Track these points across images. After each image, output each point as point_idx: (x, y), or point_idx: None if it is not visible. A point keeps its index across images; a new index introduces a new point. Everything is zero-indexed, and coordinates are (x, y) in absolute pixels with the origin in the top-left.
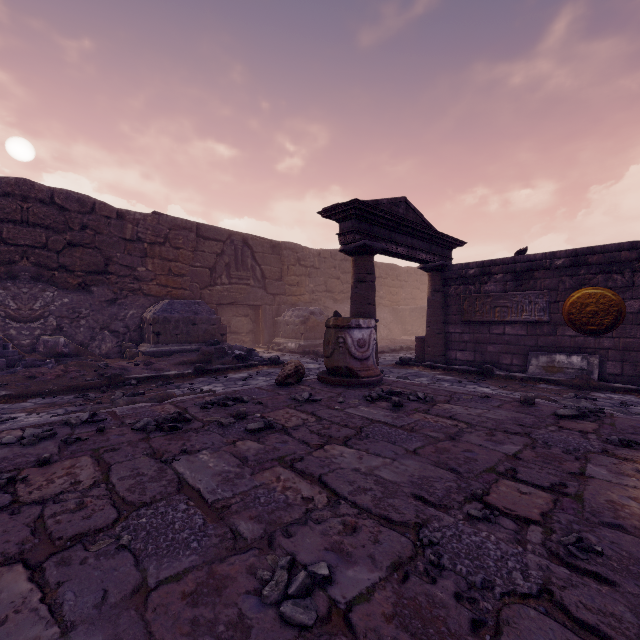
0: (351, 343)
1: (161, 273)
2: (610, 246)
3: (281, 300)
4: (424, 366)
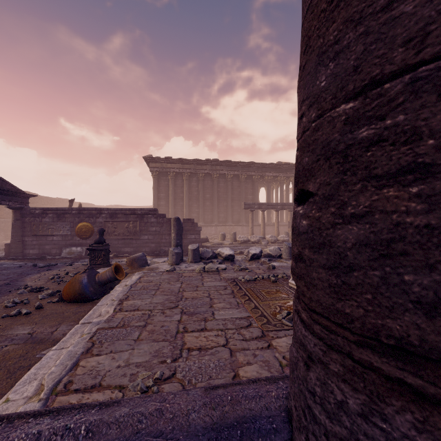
0: None
1: None
2: (90, 208)
3: None
4: (9, 259)
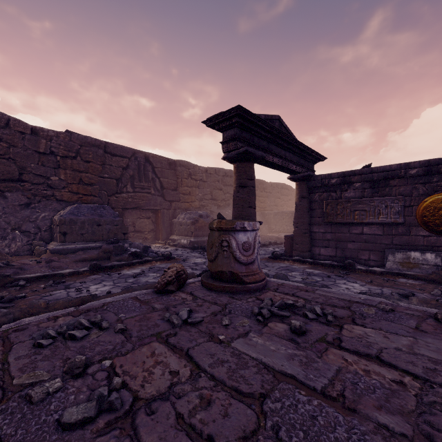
0: (236, 247)
1: (72, 182)
2: None
3: (176, 206)
4: (293, 260)
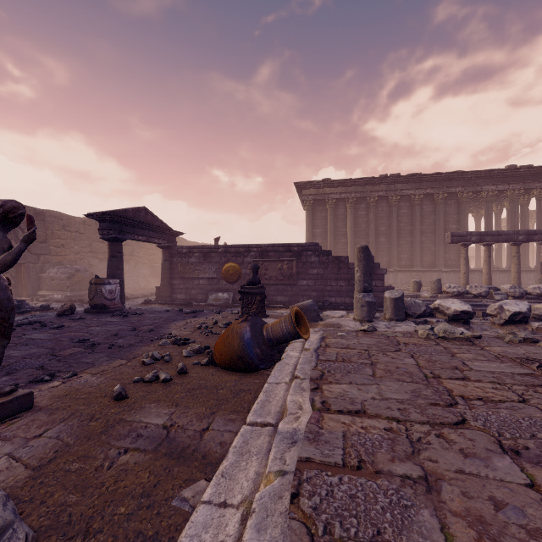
0: (105, 292)
1: None
2: (237, 245)
3: (46, 259)
4: (159, 304)
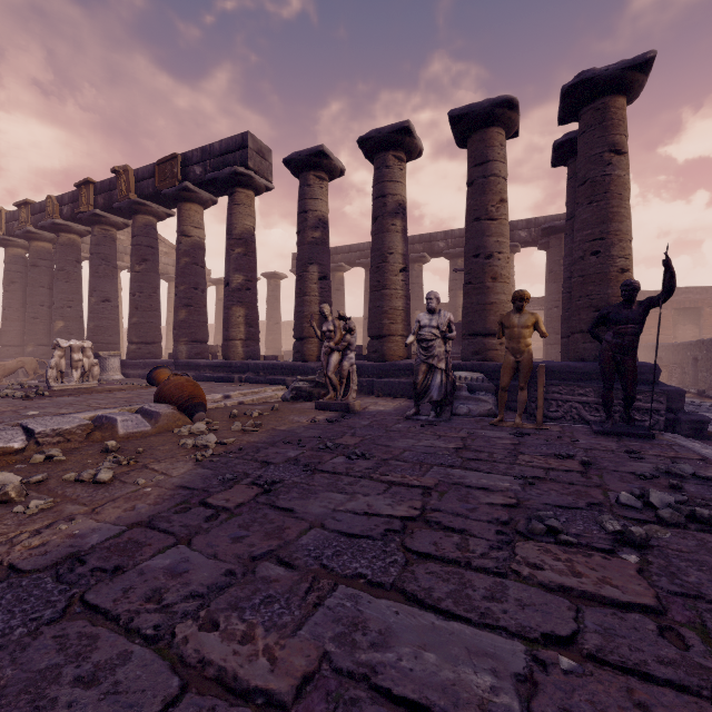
0: None
1: None
2: None
3: None
4: None
